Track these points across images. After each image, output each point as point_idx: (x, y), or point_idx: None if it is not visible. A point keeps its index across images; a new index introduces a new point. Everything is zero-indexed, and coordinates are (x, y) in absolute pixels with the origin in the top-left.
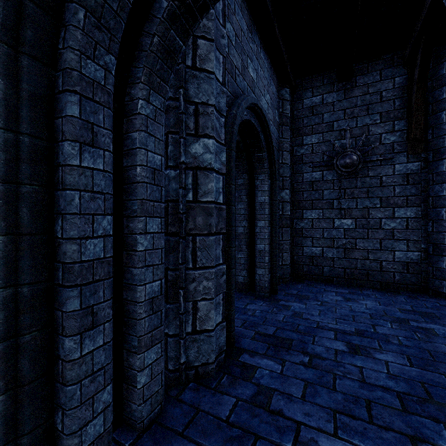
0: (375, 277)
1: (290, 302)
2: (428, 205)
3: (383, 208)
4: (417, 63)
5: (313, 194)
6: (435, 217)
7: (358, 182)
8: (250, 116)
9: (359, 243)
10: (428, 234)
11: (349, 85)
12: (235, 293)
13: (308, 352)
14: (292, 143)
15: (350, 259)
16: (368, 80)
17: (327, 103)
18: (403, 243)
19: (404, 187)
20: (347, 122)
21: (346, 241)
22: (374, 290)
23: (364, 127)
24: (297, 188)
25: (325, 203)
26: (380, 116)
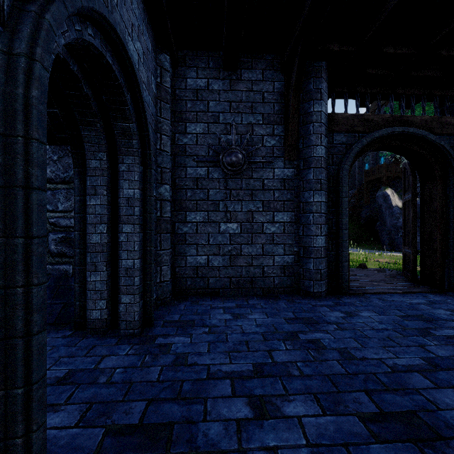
0: (258, 284)
1: (171, 338)
2: (299, 211)
3: (265, 212)
4: (293, 70)
5: (198, 193)
6: (305, 222)
7: (243, 184)
8: (103, 45)
9: (244, 249)
10: (299, 238)
11: (235, 76)
12: (85, 337)
13: (199, 449)
14: (173, 128)
15: (235, 267)
16: (252, 76)
17: (213, 90)
18: (281, 247)
19: (282, 192)
20: (233, 117)
21: (232, 247)
22: (258, 298)
23: (249, 126)
24: (179, 184)
25: (210, 204)
26: (263, 117)
